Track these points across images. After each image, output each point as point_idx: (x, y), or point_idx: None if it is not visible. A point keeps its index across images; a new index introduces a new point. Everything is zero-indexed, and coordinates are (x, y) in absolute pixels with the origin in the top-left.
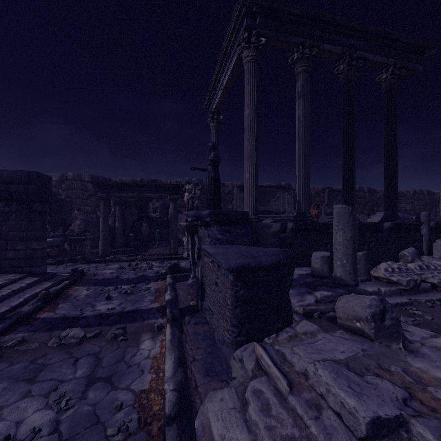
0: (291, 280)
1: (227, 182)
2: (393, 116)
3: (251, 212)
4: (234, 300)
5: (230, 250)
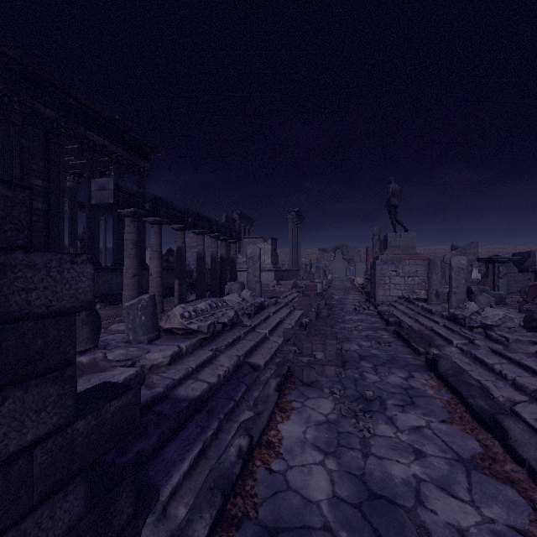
0: None
1: None
2: None
3: None
4: None
5: None
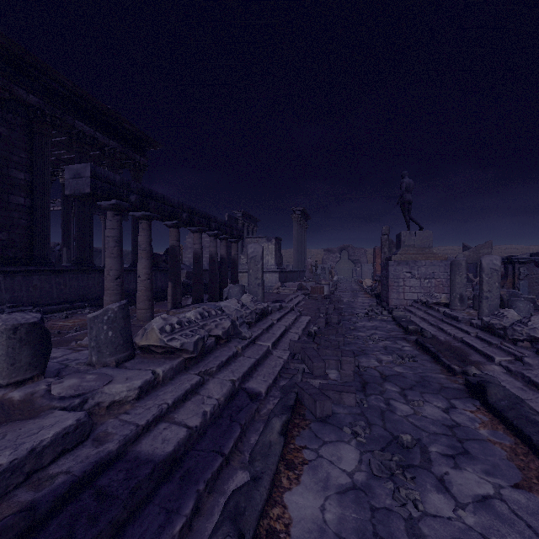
0: None
1: None
2: None
3: None
4: None
5: None
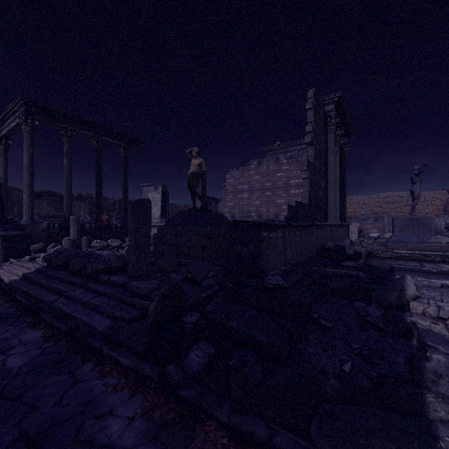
0: (29, 241)
1: (22, 188)
2: (125, 171)
3: (28, 218)
4: (2, 247)
5: (1, 231)
